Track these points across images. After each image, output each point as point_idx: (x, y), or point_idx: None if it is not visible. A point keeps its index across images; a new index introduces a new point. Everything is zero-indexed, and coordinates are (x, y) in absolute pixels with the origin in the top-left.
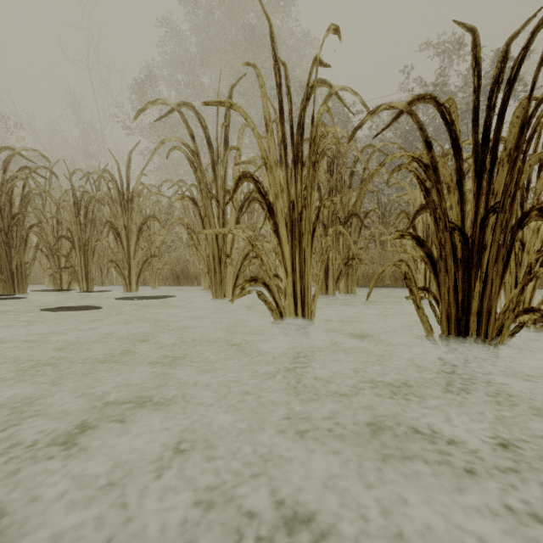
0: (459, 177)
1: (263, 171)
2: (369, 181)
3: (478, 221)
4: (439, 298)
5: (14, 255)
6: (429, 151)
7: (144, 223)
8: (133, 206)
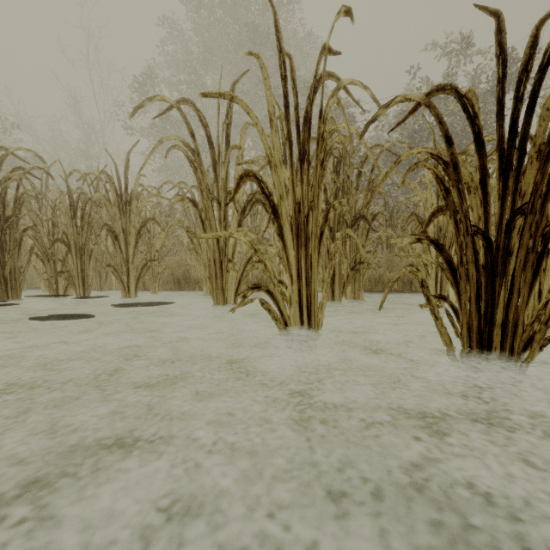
0: (483, 175)
1: (267, 172)
2: (382, 181)
3: (504, 224)
4: (459, 308)
5: (8, 260)
6: (450, 147)
7: (143, 226)
8: (132, 208)
